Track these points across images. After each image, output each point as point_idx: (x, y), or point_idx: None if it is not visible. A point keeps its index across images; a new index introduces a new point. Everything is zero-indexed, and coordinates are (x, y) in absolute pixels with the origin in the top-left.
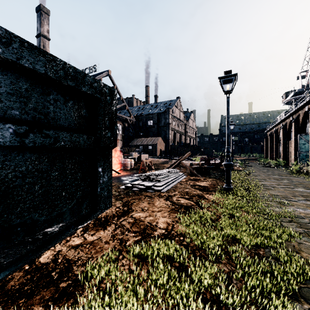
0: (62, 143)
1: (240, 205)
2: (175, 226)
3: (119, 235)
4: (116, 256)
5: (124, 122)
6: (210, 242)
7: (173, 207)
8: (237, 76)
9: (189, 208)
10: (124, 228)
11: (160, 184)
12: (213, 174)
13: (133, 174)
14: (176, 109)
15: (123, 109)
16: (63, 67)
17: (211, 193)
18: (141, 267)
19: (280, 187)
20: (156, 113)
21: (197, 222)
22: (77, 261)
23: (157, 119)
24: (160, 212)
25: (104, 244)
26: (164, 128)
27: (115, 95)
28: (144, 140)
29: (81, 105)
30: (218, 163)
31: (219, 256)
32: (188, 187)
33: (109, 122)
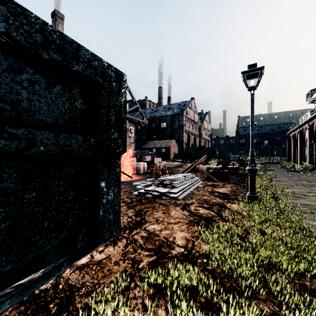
0: (41, 147)
1: (270, 218)
2: (195, 243)
3: (131, 254)
4: (127, 283)
5: (137, 125)
6: (242, 269)
7: (191, 218)
8: (263, 69)
9: (210, 219)
10: (136, 244)
11: (175, 191)
12: (232, 179)
13: (146, 178)
14: (190, 111)
15: (136, 112)
16: (41, 28)
17: (233, 201)
18: (157, 302)
19: (311, 195)
20: (170, 115)
21: (222, 239)
22: (80, 289)
23: (170, 121)
24: (177, 224)
25: (113, 265)
26: (178, 130)
27: (123, 82)
28: (157, 143)
29: (74, 93)
30: (237, 167)
31: (255, 289)
32: (206, 194)
33: (115, 118)
